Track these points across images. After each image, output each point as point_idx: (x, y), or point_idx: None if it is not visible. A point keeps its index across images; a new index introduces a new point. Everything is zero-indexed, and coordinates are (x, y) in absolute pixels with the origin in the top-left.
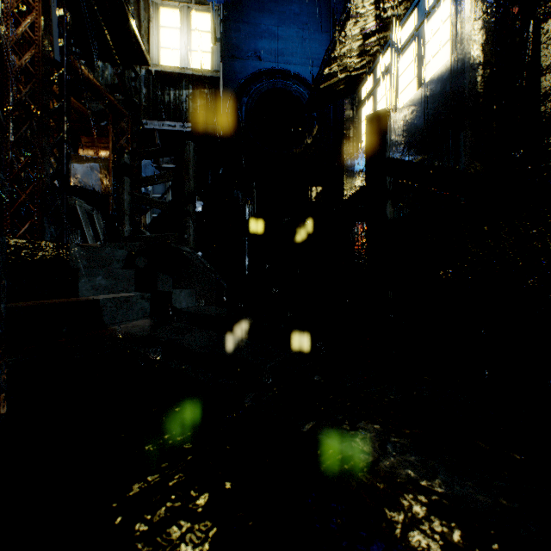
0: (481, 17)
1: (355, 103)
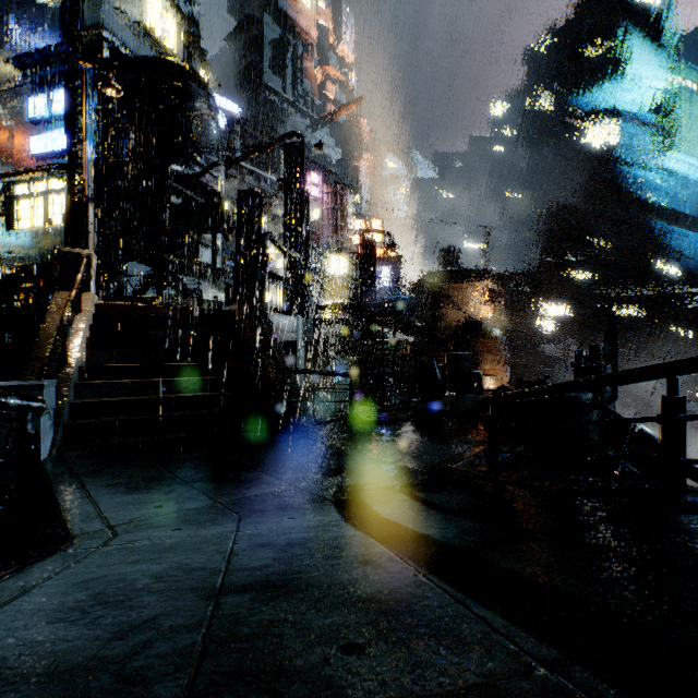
0: None
1: (9, 192)
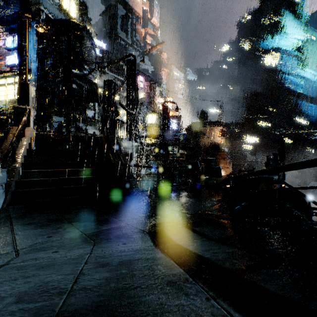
0: (34, 96)
1: None
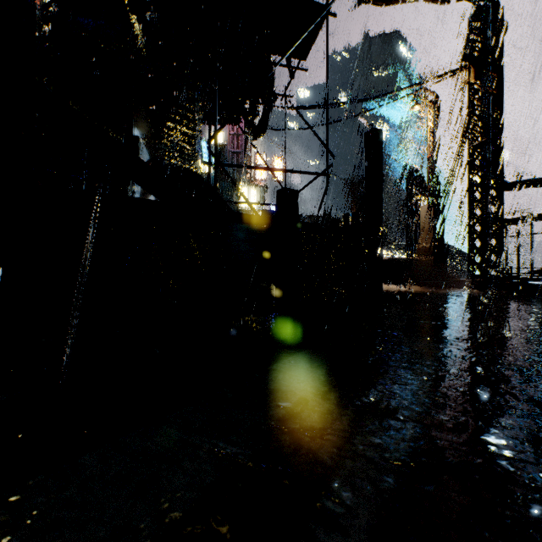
0: None
1: None
